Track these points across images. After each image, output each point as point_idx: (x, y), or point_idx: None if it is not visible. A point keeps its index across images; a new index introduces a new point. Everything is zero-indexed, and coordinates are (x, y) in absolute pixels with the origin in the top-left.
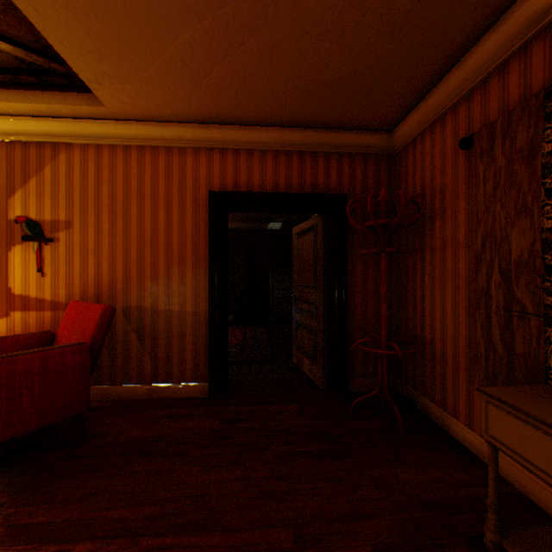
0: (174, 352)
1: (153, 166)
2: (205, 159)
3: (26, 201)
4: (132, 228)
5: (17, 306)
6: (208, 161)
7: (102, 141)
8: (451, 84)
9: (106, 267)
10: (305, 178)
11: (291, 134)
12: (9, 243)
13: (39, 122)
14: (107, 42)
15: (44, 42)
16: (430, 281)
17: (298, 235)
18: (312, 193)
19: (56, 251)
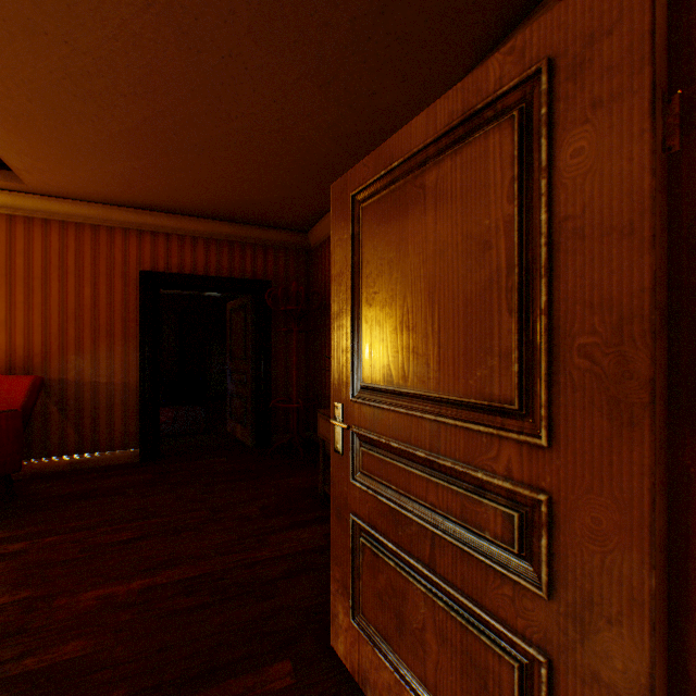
0: (102, 422)
1: (79, 241)
2: (136, 240)
3: None
4: (53, 301)
5: None
6: (139, 242)
7: (17, 213)
8: None
9: (21, 340)
10: (235, 265)
11: (222, 226)
12: None
13: None
14: (51, 155)
15: None
16: (329, 353)
17: (233, 310)
18: (241, 278)
19: None
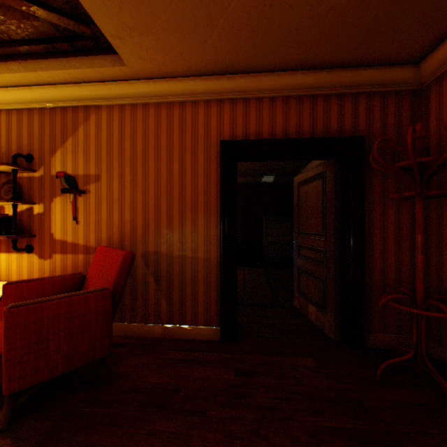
0: (187, 295)
1: (168, 120)
2: (216, 111)
3: (64, 158)
4: (150, 179)
5: (57, 249)
6: (218, 112)
7: (124, 101)
8: None
9: (128, 216)
10: (317, 123)
11: (303, 77)
12: (52, 195)
13: (73, 88)
14: None
15: (71, 0)
16: None
17: (301, 183)
18: (325, 137)
19: (87, 201)
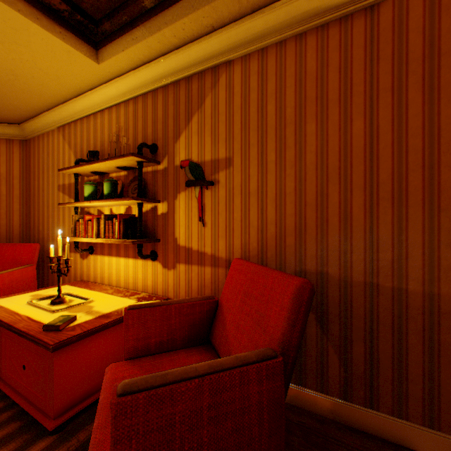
0: (381, 357)
1: (342, 48)
2: None
3: (188, 143)
4: (307, 154)
5: (181, 258)
6: None
7: (266, 41)
8: None
9: (271, 214)
10: None
11: None
12: (175, 191)
13: (199, 44)
14: None
15: None
16: None
17: None
18: None
19: (215, 196)
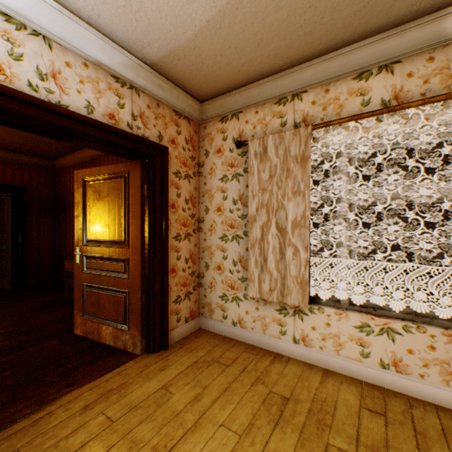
0: None
1: None
2: None
3: None
4: None
5: None
6: None
7: None
8: (74, 158)
9: None
10: None
11: None
12: None
13: None
14: None
15: None
16: (70, 230)
17: None
18: (4, 183)
19: None
